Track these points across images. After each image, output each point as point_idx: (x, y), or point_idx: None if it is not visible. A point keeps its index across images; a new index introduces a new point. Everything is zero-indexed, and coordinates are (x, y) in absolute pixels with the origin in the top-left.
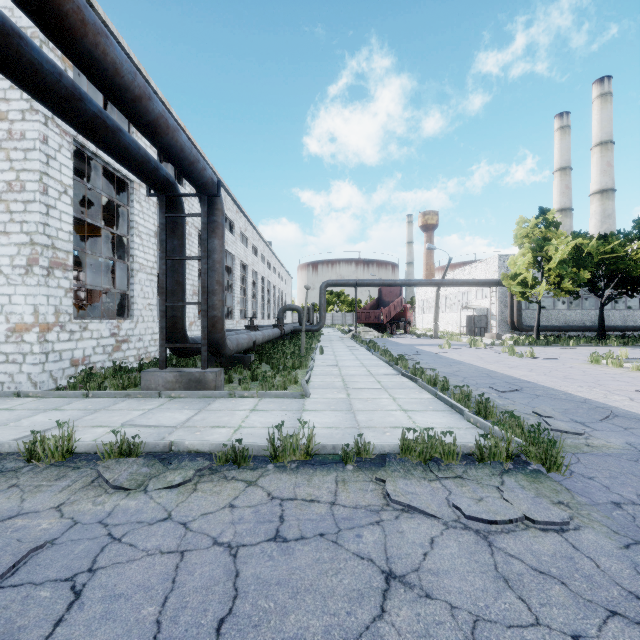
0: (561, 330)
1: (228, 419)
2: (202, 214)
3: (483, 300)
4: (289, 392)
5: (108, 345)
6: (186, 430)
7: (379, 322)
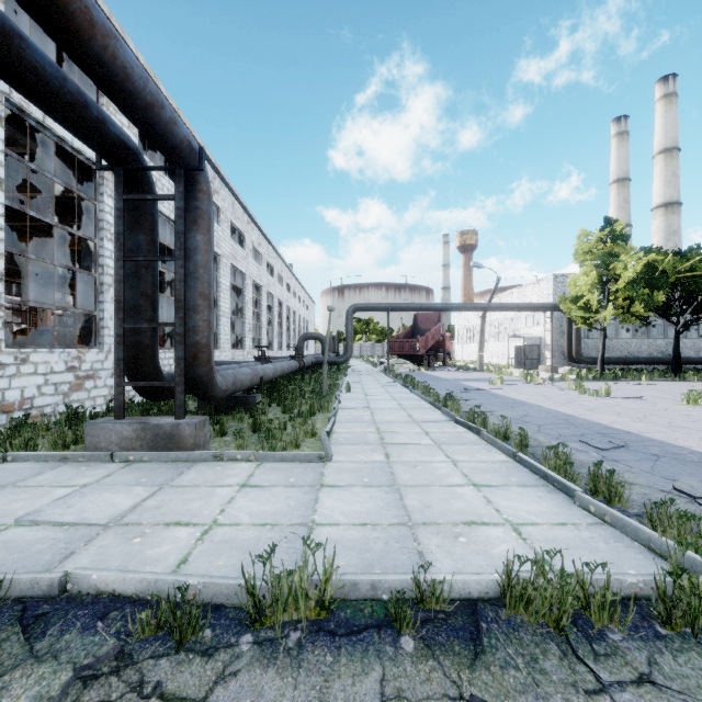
0: (626, 362)
1: (199, 506)
2: (176, 195)
3: (535, 327)
4: (301, 453)
5: (63, 383)
6: (120, 533)
7: (415, 353)
